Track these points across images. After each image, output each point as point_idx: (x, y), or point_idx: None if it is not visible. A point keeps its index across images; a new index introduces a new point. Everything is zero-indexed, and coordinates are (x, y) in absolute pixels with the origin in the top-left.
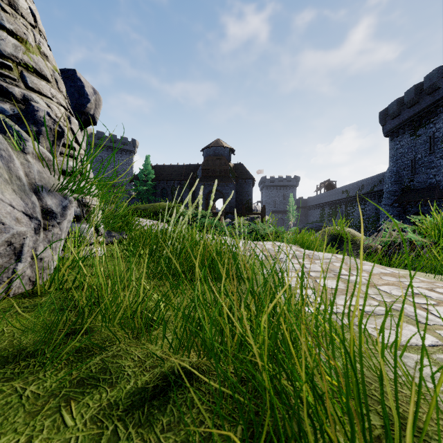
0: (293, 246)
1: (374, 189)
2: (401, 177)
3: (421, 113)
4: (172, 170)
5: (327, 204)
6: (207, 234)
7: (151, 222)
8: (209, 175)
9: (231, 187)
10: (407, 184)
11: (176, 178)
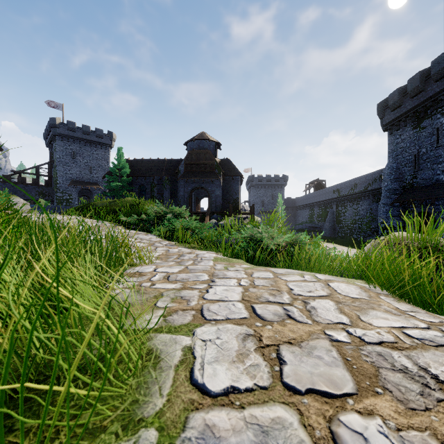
0: (386, 297)
1: (368, 188)
2: (402, 174)
3: (426, 103)
4: (151, 165)
5: (316, 204)
6: (175, 245)
7: (94, 224)
8: (192, 171)
9: (217, 185)
10: (409, 181)
11: (155, 173)
